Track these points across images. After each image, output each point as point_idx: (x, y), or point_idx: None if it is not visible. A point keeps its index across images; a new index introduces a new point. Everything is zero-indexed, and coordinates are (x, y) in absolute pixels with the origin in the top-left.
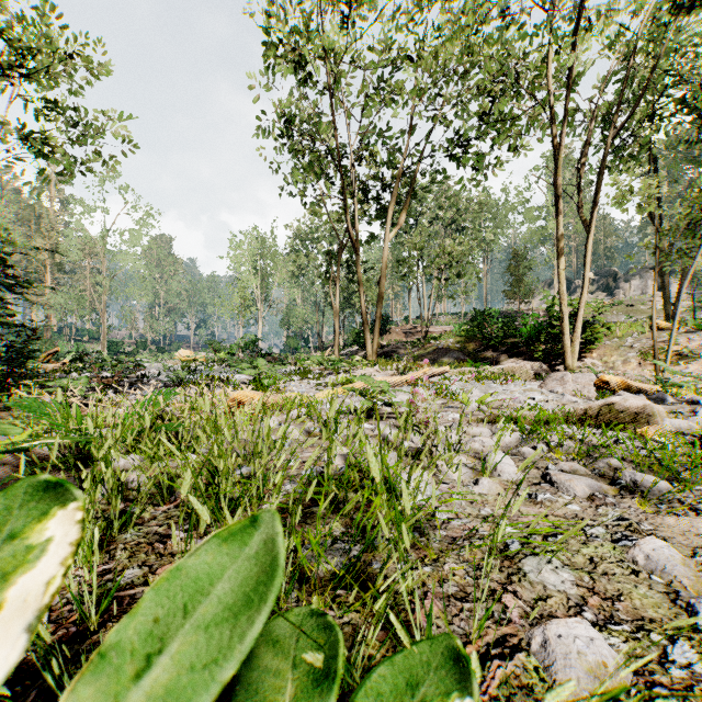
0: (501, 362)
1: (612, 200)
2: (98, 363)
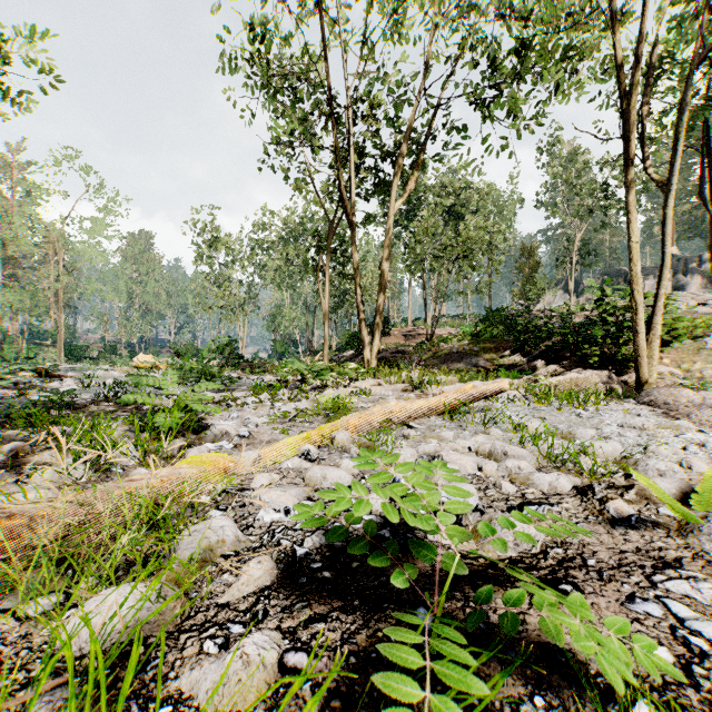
0: (538, 370)
1: None
2: None
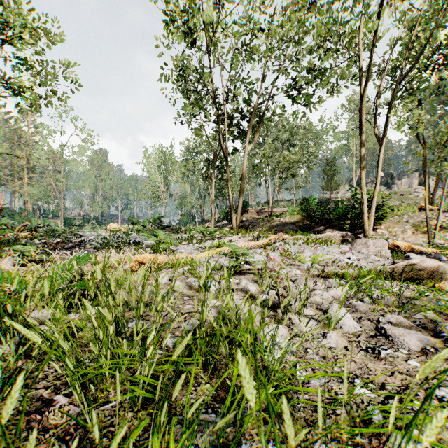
0: (321, 231)
1: (397, 123)
2: (48, 233)
